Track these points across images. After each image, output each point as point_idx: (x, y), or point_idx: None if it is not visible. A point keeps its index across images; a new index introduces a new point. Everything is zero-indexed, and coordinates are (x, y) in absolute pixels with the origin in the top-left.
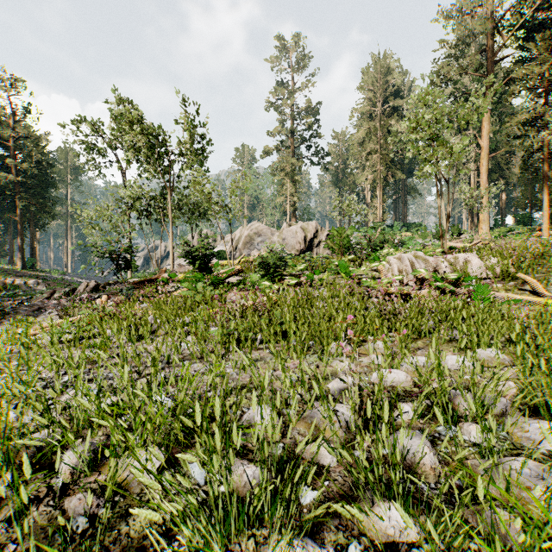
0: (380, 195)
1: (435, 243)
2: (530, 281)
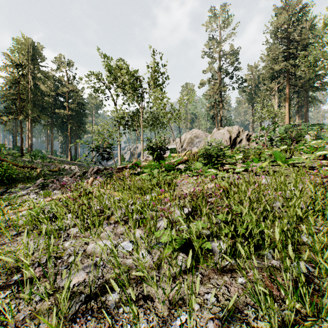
0: (287, 104)
1: None
2: None
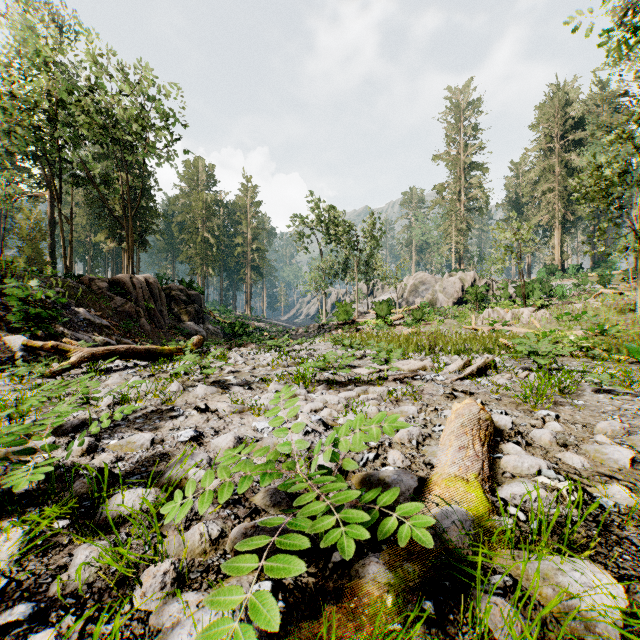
0: (558, 235)
1: (593, 289)
2: (537, 323)
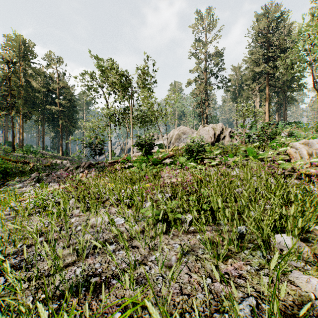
0: (267, 104)
1: (316, 134)
2: None
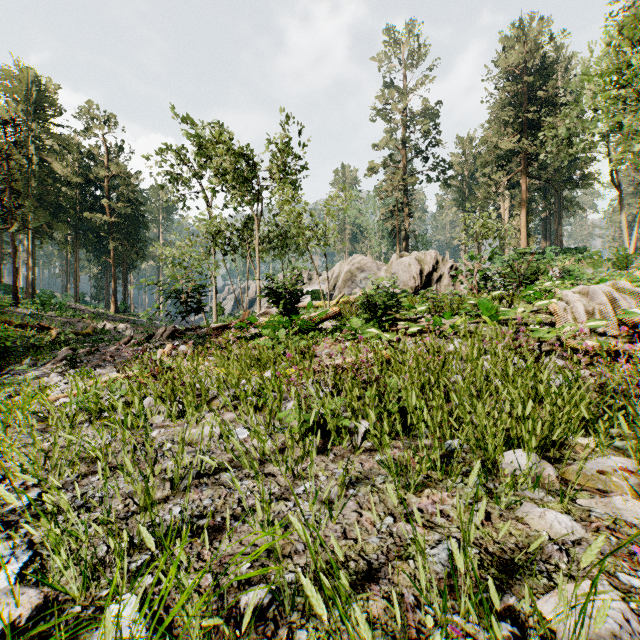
0: (524, 212)
1: (614, 273)
2: None
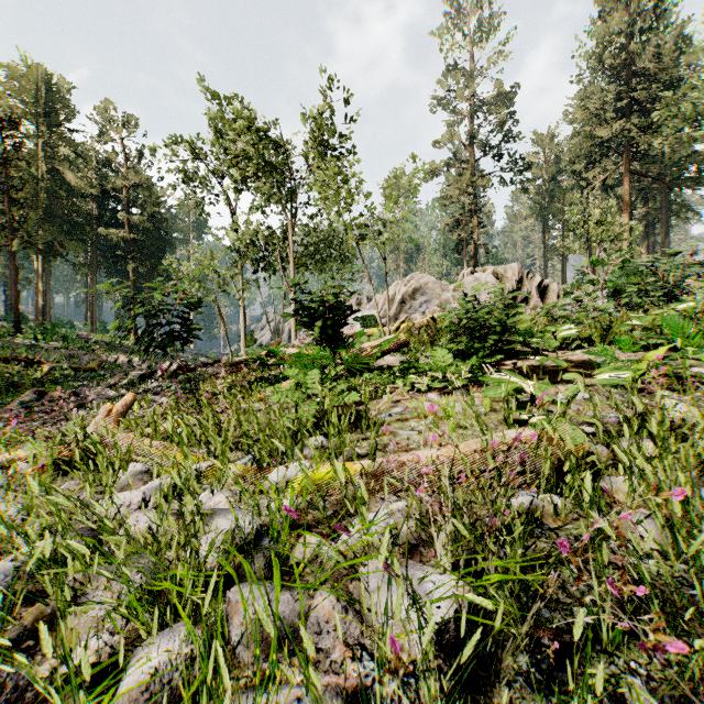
0: (627, 218)
1: None
2: None
